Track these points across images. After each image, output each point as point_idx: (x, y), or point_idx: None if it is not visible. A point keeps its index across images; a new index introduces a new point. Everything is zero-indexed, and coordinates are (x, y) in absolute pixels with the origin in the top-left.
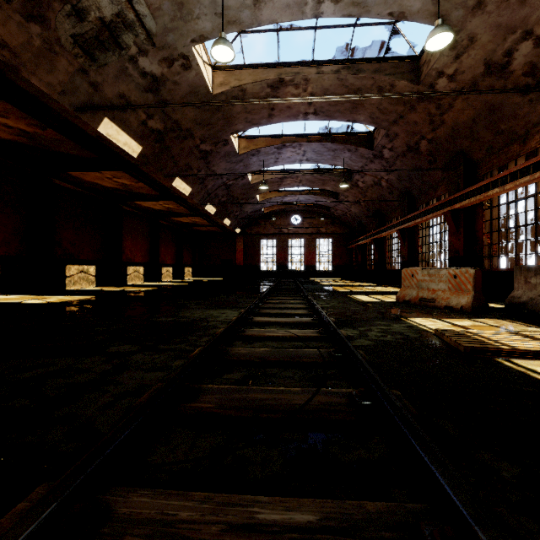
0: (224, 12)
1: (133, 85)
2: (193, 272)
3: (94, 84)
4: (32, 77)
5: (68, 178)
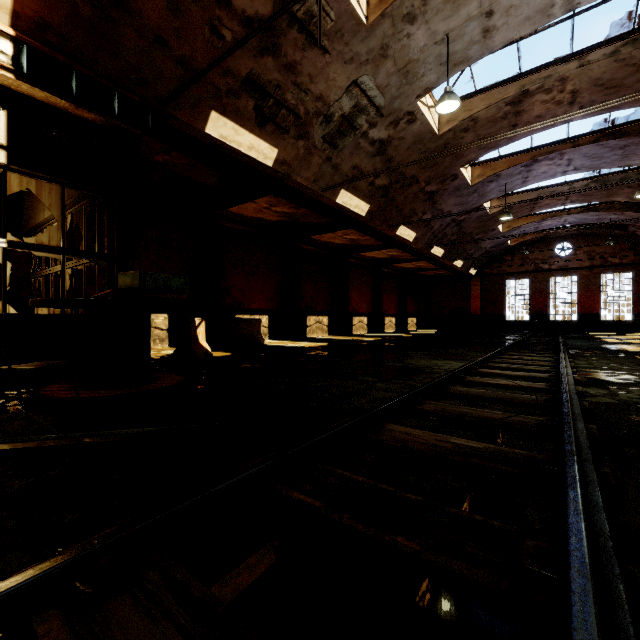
0: (450, 58)
1: (364, 155)
2: (417, 323)
3: (334, 166)
4: (297, 177)
5: (309, 241)
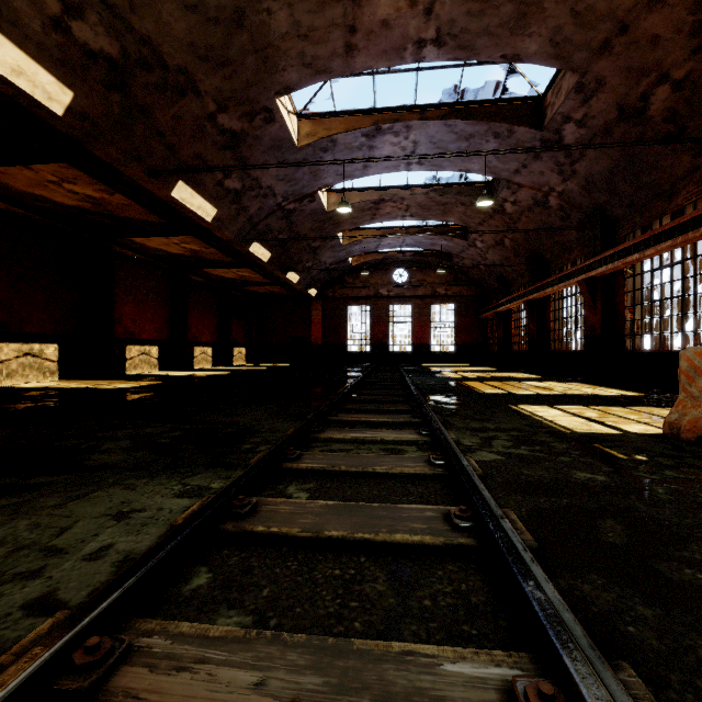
0: None
1: None
2: (248, 355)
3: None
4: None
5: None
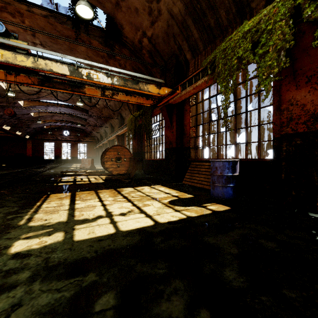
0: None
1: None
2: None
3: None
4: None
5: None
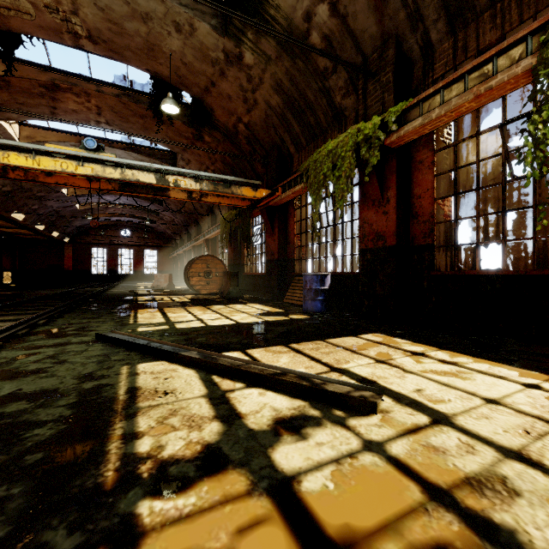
0: None
1: None
2: (13, 277)
3: None
4: None
5: None
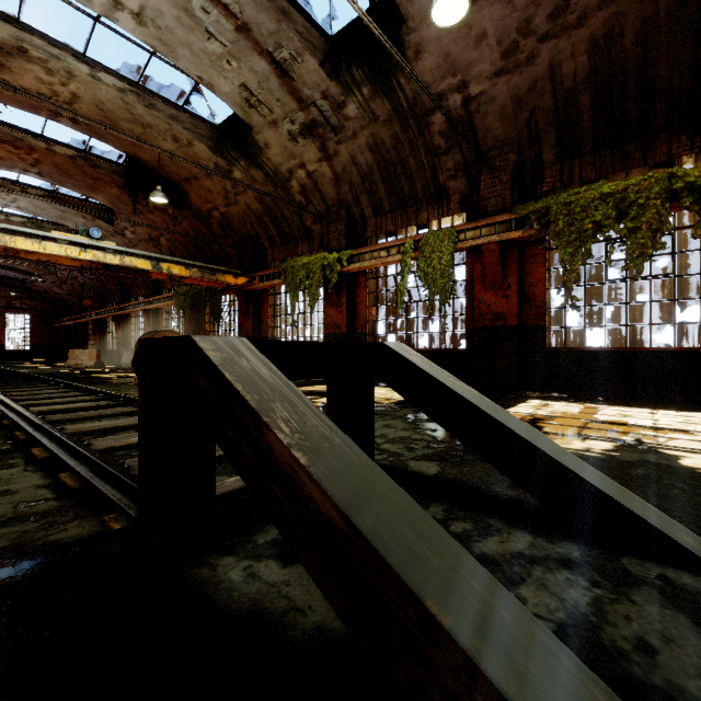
0: None
1: None
2: None
3: None
4: None
5: None
